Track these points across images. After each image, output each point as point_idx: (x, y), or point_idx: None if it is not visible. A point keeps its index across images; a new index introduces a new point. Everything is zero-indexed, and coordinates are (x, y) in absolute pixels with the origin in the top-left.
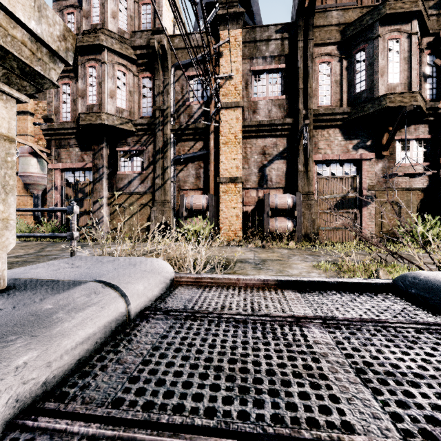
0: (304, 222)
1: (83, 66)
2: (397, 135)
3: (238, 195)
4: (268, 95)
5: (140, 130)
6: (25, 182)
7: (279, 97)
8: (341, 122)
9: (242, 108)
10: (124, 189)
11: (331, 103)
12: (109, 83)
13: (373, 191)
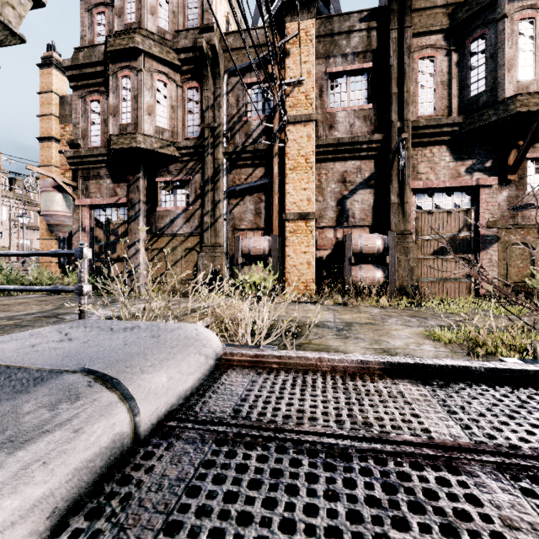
0: (399, 272)
1: (115, 76)
2: (529, 152)
3: (310, 236)
4: (349, 104)
5: (184, 155)
6: (48, 222)
7: (364, 106)
8: (449, 136)
9: (315, 122)
10: (165, 229)
11: (435, 111)
12: (147, 96)
13: (495, 230)
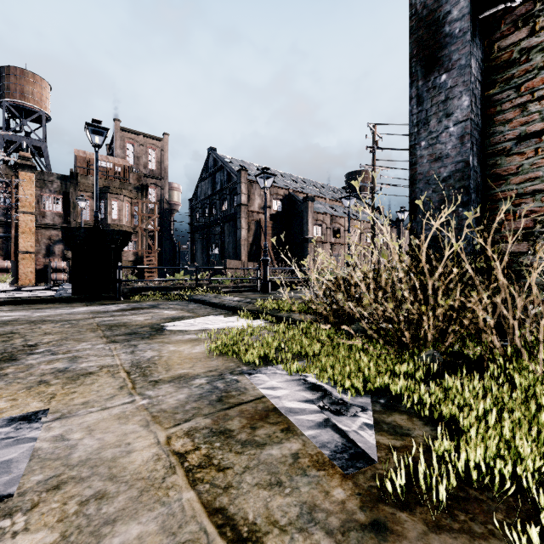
0: None
1: None
2: None
3: (32, 261)
4: (53, 209)
5: None
6: None
7: (60, 212)
8: None
9: (35, 215)
10: None
11: (90, 219)
12: None
13: None
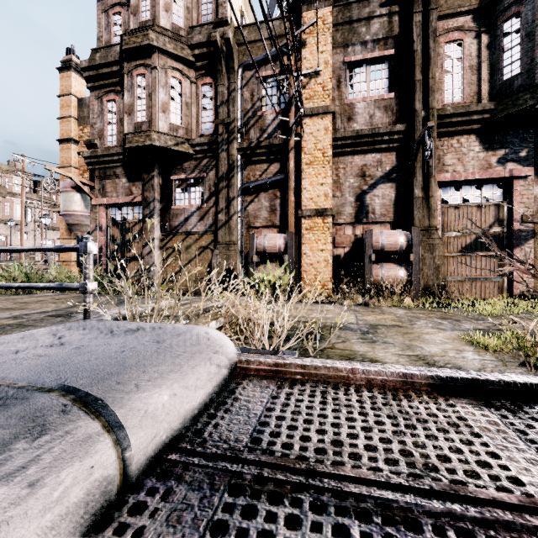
0: (424, 270)
1: (130, 75)
2: None
3: (328, 233)
4: (369, 94)
5: (199, 152)
6: (67, 222)
7: (385, 96)
8: (479, 125)
9: (332, 114)
10: (179, 227)
11: (463, 98)
12: (161, 93)
13: (531, 224)
